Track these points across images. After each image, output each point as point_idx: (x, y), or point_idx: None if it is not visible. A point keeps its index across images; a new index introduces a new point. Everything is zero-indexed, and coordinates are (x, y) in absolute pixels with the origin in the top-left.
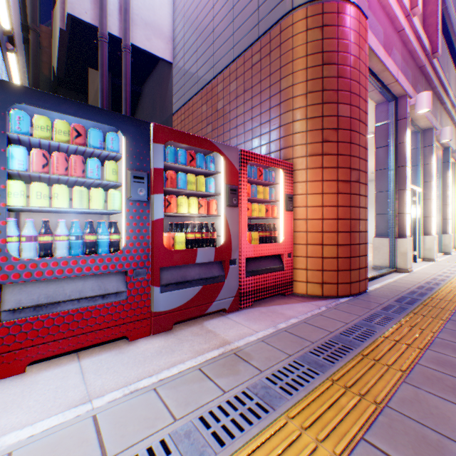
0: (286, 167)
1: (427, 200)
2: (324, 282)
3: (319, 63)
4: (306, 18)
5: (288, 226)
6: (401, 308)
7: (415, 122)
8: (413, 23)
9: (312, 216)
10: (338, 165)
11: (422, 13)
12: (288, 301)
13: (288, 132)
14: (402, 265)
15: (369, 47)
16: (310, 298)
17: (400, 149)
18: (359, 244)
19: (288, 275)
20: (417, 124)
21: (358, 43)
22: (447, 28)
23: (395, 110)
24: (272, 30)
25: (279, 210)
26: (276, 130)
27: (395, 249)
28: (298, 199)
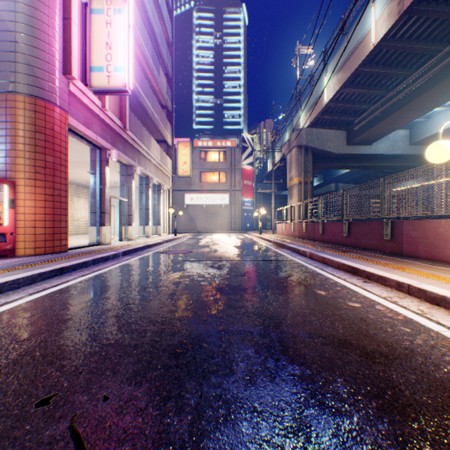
0: (11, 183)
1: (131, 206)
2: (38, 247)
3: (35, 130)
4: (26, 102)
5: (13, 217)
6: (76, 254)
7: (122, 161)
8: (107, 114)
9: (30, 212)
10: (47, 186)
11: (120, 103)
12: (11, 258)
13: (13, 162)
14: (104, 241)
15: (72, 125)
16: (28, 256)
17: (104, 177)
18: (62, 227)
19: (13, 245)
20: (123, 162)
21: (61, 125)
22: (145, 110)
23: (101, 155)
24: (1, 94)
25: (6, 208)
26: (5, 158)
27: (101, 232)
28: (21, 202)
